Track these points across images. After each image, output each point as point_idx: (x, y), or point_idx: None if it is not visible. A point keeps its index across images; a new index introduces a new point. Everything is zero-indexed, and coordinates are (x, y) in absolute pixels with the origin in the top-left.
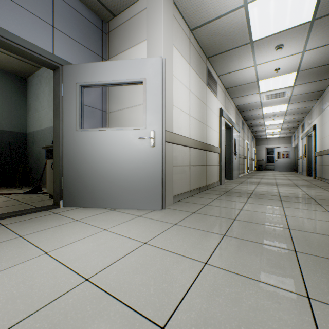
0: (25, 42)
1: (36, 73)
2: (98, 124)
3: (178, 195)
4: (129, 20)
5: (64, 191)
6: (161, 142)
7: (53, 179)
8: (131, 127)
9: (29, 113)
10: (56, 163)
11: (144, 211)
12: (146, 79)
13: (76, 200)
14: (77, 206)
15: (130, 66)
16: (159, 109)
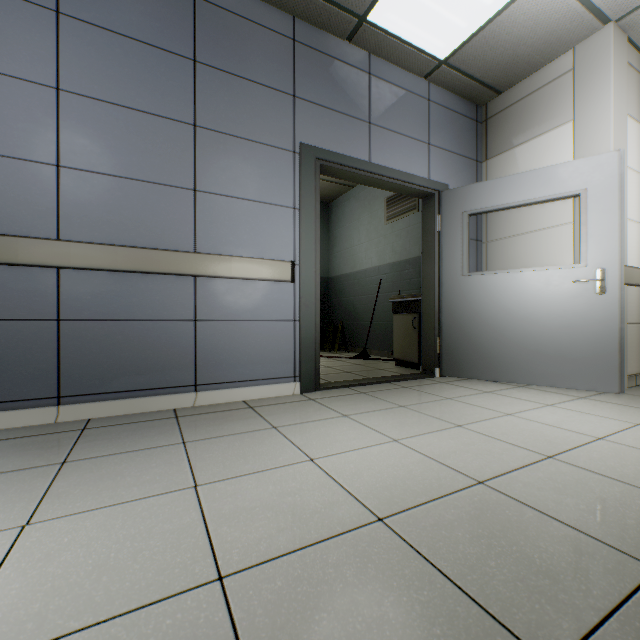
0: (408, 177)
1: (346, 195)
2: (472, 261)
3: (633, 376)
4: (532, 95)
5: (442, 356)
6: (617, 285)
7: (411, 340)
8: (557, 265)
9: (332, 251)
10: (426, 319)
11: (579, 392)
12: (587, 190)
13: (461, 368)
14: (464, 377)
15: (555, 174)
16: (614, 233)
